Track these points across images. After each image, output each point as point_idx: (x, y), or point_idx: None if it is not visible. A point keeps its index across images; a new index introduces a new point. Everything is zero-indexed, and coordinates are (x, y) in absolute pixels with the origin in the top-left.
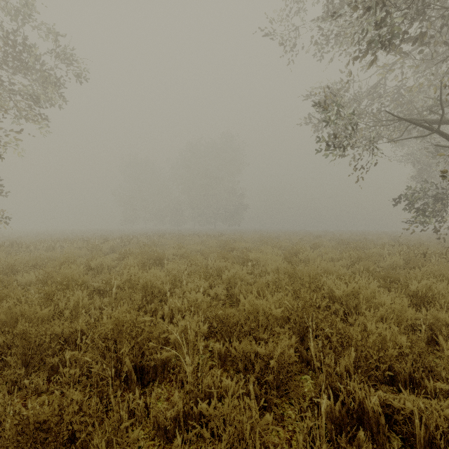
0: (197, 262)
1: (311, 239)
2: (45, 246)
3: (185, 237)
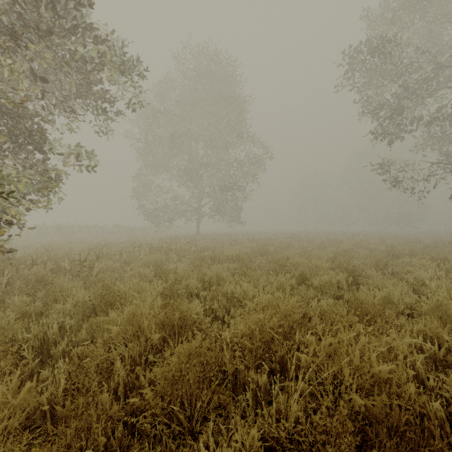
0: (314, 241)
1: (443, 238)
2: (258, 235)
3: (332, 234)
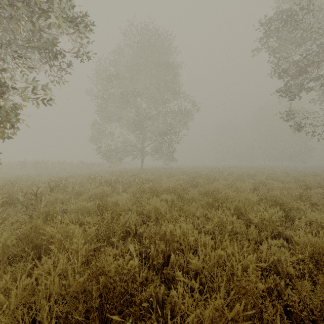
0: (232, 173)
1: None
2: (188, 169)
3: (243, 168)
